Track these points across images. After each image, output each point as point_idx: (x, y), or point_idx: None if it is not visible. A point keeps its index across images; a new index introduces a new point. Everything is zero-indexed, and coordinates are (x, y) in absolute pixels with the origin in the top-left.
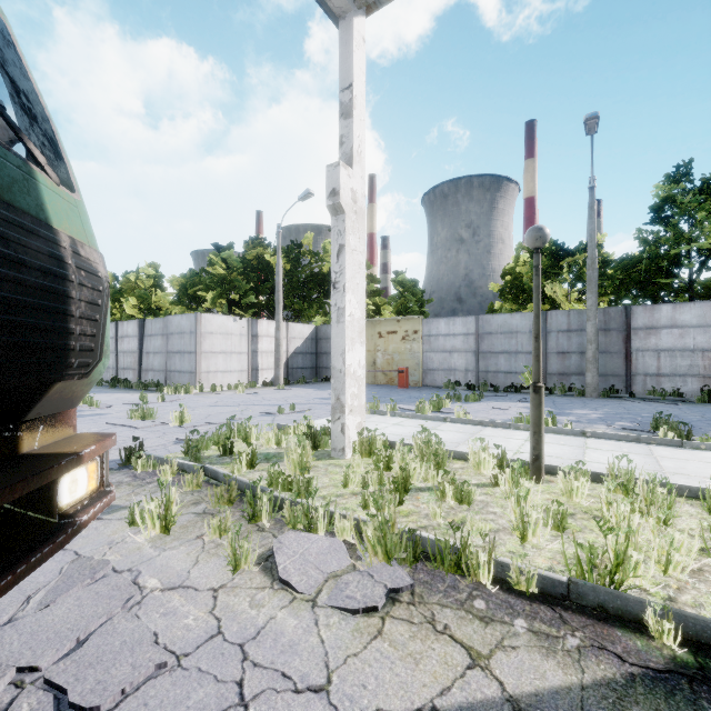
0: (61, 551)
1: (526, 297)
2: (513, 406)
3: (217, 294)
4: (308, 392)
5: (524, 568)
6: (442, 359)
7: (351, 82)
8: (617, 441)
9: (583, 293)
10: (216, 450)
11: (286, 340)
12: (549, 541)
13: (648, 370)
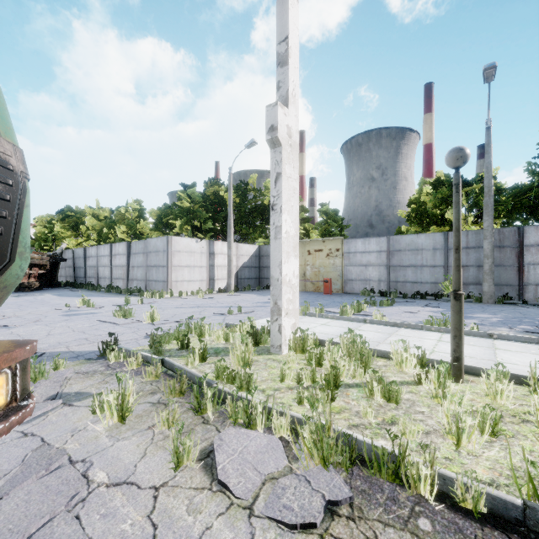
0: (30, 437)
1: (428, 221)
2: (421, 310)
3: (183, 222)
4: (252, 297)
5: (470, 484)
6: (359, 271)
7: (287, 35)
8: (523, 343)
9: (478, 217)
10: (176, 344)
11: (235, 257)
12: (484, 447)
13: (538, 281)
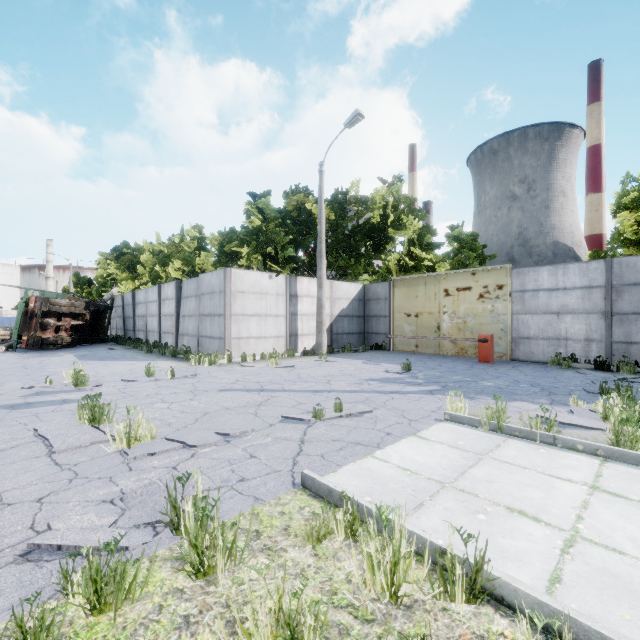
0: None
1: None
2: None
3: (252, 249)
4: (357, 367)
5: None
6: (544, 323)
7: None
8: None
9: None
10: None
11: (329, 301)
12: None
13: None
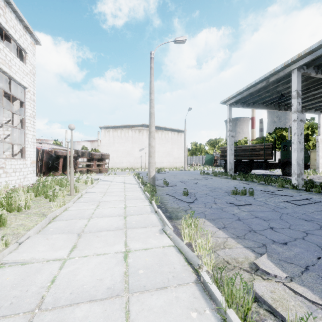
0: None
1: None
2: None
3: None
4: None
5: None
6: None
7: (320, 124)
8: None
9: None
10: None
11: None
12: None
13: None
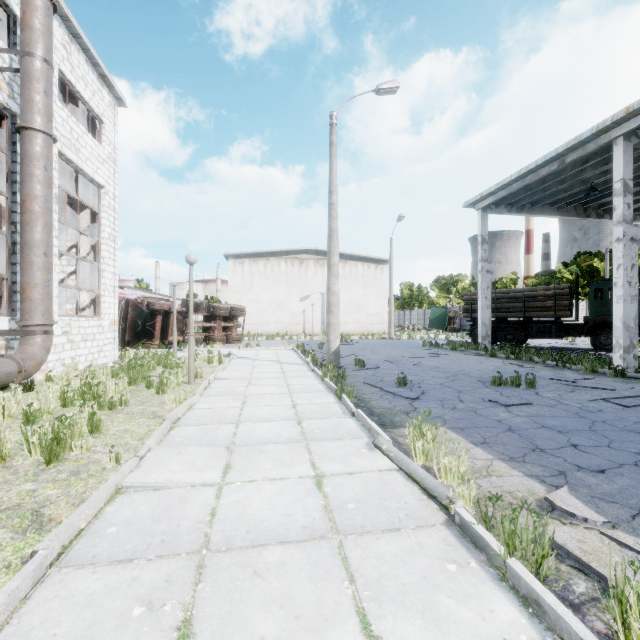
0: None
1: None
2: None
3: None
4: None
5: None
6: None
7: None
8: None
9: None
10: None
11: None
12: None
13: None
